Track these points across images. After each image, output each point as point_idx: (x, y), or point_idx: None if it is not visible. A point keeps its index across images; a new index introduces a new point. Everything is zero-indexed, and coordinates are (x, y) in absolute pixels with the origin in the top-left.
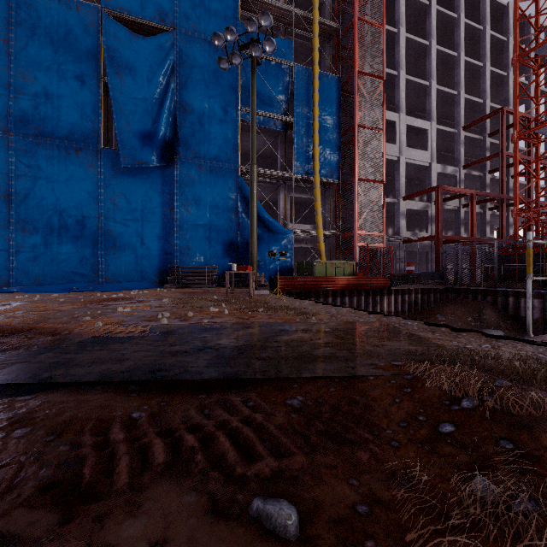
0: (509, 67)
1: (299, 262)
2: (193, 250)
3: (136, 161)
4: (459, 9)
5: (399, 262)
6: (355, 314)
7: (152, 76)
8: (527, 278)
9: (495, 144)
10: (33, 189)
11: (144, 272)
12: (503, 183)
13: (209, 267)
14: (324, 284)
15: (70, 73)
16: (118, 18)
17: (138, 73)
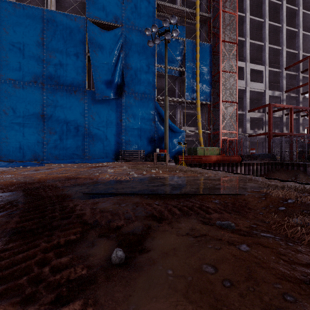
0: None
1: (189, 148)
2: (132, 142)
3: (103, 96)
4: None
5: (246, 148)
6: (227, 174)
7: (111, 51)
8: None
9: (305, 77)
10: (54, 112)
11: (107, 153)
12: None
13: (140, 150)
14: (204, 159)
15: (71, 53)
16: (94, 22)
17: (104, 50)
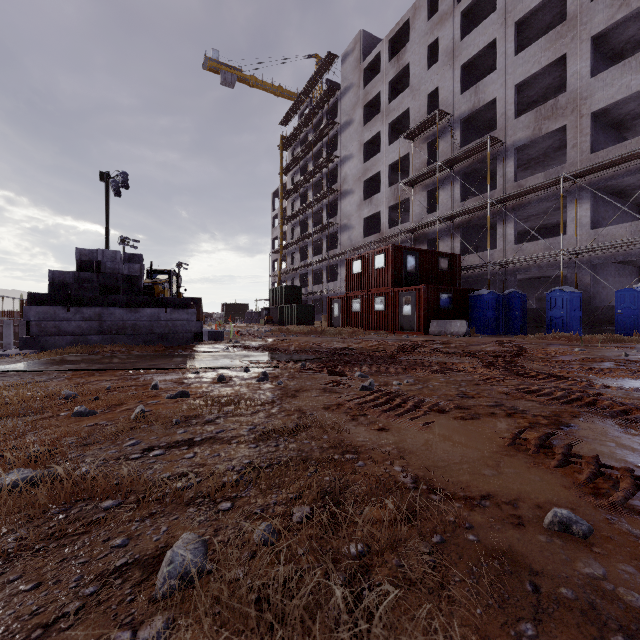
0: None
1: None
2: None
3: None
4: None
5: None
6: None
7: None
8: None
9: None
10: None
11: None
12: None
13: None
14: None
15: None
16: None
17: None
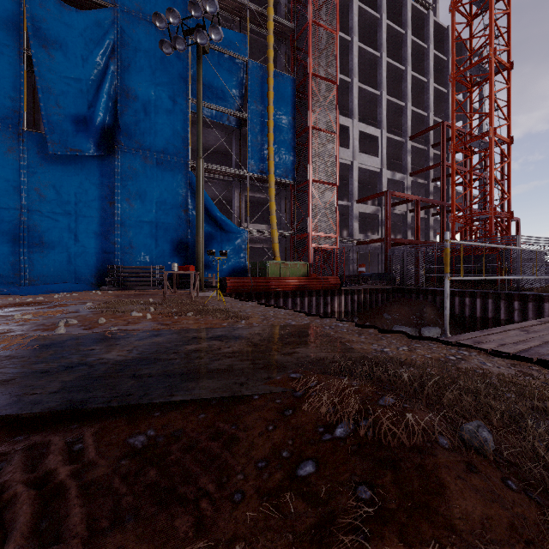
0: (449, 85)
1: (253, 263)
2: (137, 249)
3: (67, 147)
4: (406, 26)
5: (352, 264)
6: (291, 317)
7: (88, 55)
8: (445, 278)
9: (437, 155)
10: None
11: (79, 272)
12: (444, 191)
13: (155, 267)
14: (275, 285)
15: None
16: None
17: (71, 50)
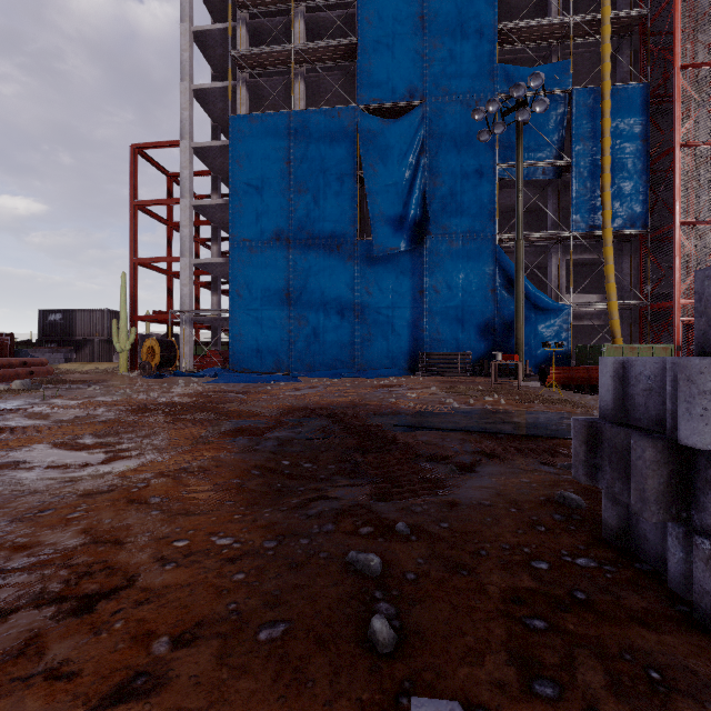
0: None
1: (579, 347)
2: (443, 335)
3: (388, 248)
4: None
5: None
6: None
7: (402, 158)
8: None
9: None
10: (306, 286)
11: (395, 359)
12: None
13: (462, 353)
14: None
15: (333, 177)
16: (370, 110)
17: (390, 160)
